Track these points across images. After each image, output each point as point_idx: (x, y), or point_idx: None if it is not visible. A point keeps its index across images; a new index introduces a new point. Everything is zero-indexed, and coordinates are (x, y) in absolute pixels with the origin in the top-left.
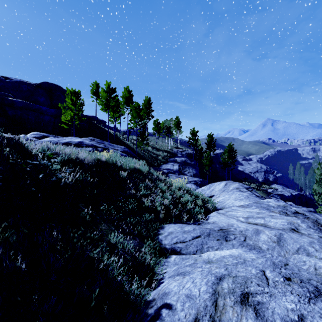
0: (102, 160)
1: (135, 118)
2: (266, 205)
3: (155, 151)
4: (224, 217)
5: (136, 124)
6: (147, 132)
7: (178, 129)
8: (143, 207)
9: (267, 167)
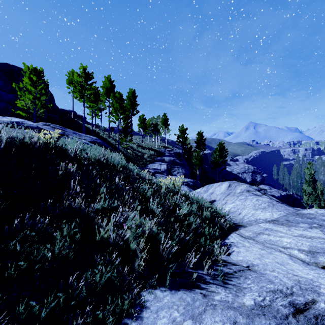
0: (33, 145)
1: (117, 110)
2: (324, 220)
3: (141, 149)
4: (257, 246)
5: (118, 116)
6: (131, 128)
7: (165, 127)
8: (97, 242)
9: (254, 167)
